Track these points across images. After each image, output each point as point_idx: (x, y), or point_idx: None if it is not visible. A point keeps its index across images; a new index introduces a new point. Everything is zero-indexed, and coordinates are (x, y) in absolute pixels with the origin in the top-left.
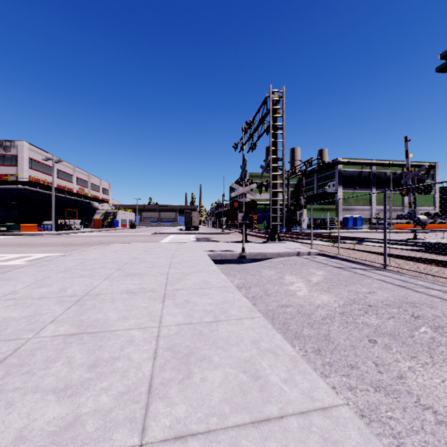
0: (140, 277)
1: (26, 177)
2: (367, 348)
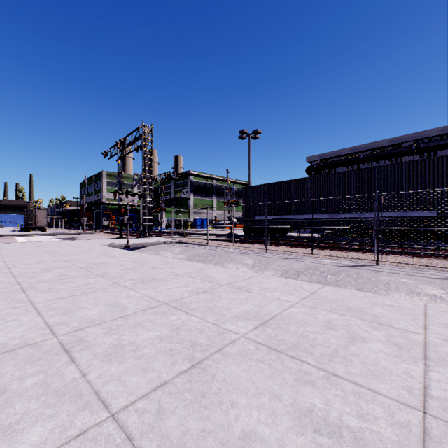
0: (80, 255)
1: None
2: None
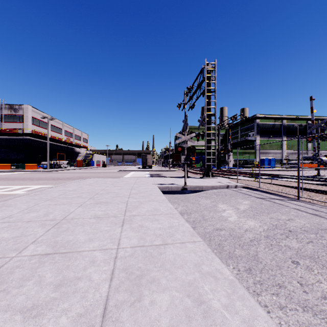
0: (106, 205)
1: (30, 130)
2: (291, 269)
